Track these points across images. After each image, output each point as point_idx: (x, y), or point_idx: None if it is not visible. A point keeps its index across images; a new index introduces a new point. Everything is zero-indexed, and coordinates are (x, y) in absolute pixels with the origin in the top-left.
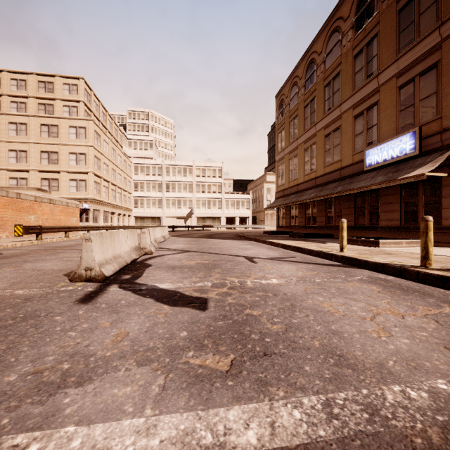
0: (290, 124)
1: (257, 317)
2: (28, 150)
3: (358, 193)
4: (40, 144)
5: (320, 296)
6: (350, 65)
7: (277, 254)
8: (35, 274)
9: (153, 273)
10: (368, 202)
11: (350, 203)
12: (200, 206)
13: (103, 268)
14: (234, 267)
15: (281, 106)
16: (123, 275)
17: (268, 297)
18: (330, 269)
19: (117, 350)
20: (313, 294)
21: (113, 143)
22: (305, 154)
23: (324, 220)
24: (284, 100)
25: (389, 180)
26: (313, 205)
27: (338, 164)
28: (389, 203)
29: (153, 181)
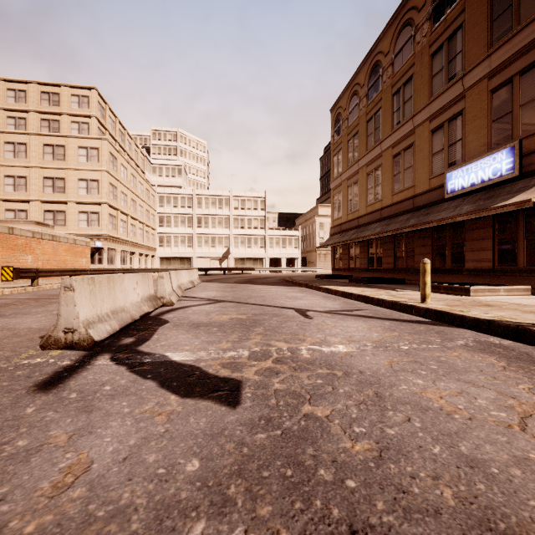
0: (348, 143)
1: (324, 422)
2: (28, 175)
3: (436, 226)
4: (43, 169)
5: (416, 376)
6: (426, 66)
7: (337, 306)
8: (0, 336)
9: (167, 335)
10: (450, 238)
11: (426, 240)
12: (238, 244)
13: (92, 328)
14: (281, 325)
15: (338, 121)
16: (123, 338)
17: (336, 377)
18: (416, 328)
19: (51, 516)
20: (404, 372)
21: (133, 168)
22: (368, 179)
23: (392, 261)
24: (341, 114)
25: (480, 209)
26: (378, 243)
27: (410, 191)
28: (478, 239)
29: (182, 215)
